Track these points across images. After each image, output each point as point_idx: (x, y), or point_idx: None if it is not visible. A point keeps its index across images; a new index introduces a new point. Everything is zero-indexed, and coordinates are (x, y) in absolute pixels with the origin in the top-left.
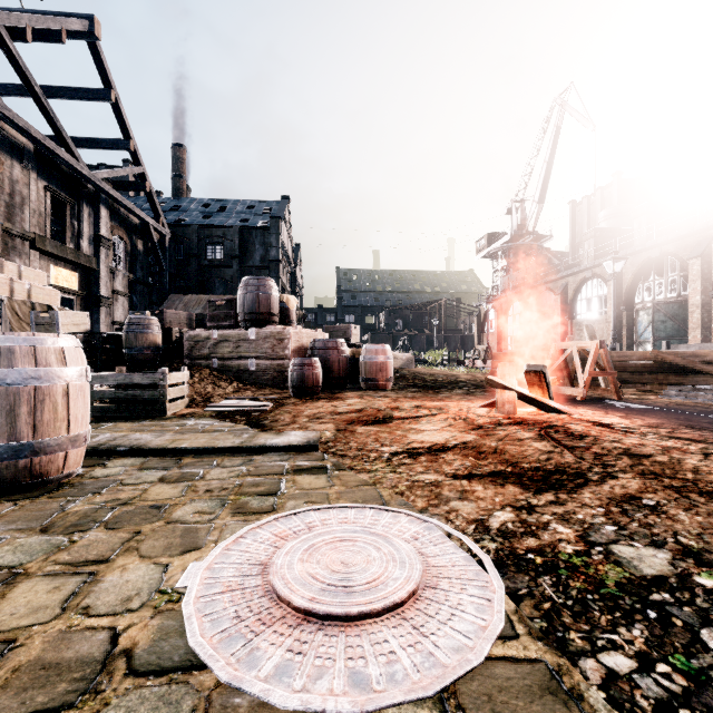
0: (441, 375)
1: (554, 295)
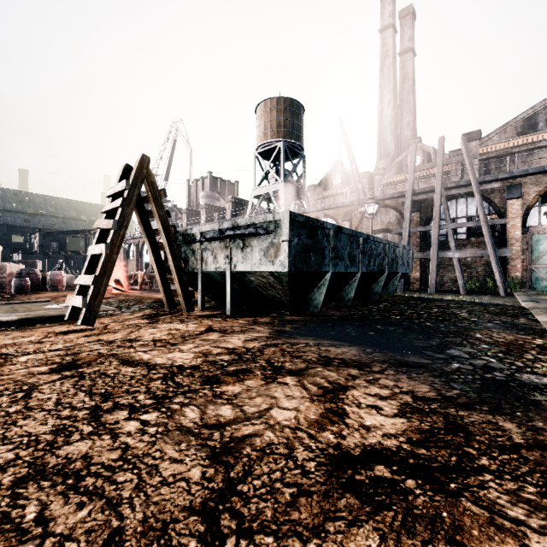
0: None
1: None
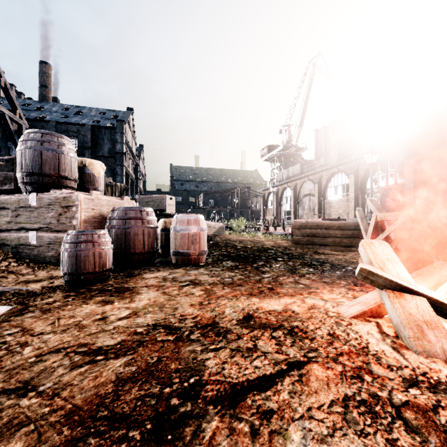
0: (249, 242)
1: (313, 184)
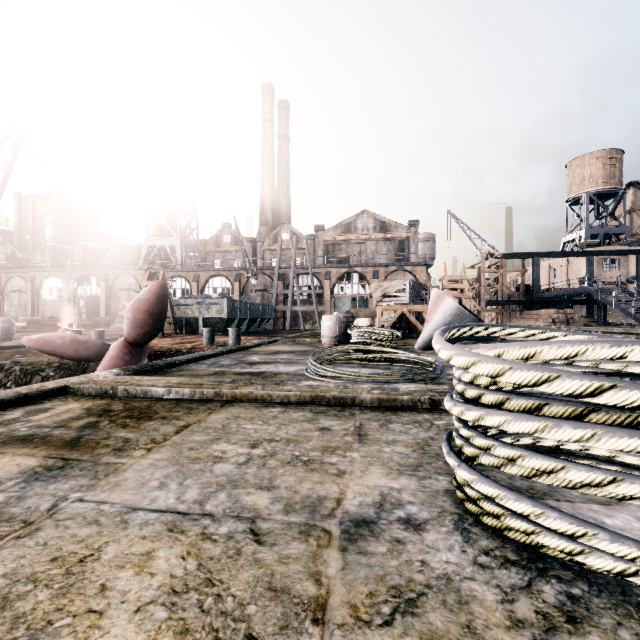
0: None
1: (25, 281)
